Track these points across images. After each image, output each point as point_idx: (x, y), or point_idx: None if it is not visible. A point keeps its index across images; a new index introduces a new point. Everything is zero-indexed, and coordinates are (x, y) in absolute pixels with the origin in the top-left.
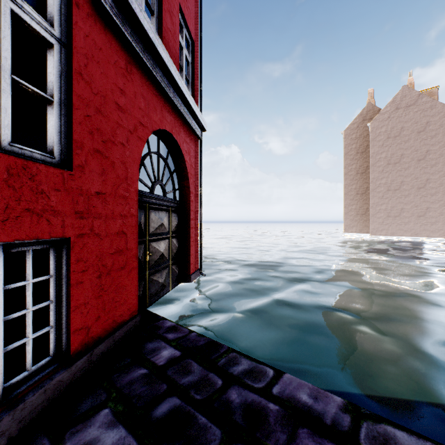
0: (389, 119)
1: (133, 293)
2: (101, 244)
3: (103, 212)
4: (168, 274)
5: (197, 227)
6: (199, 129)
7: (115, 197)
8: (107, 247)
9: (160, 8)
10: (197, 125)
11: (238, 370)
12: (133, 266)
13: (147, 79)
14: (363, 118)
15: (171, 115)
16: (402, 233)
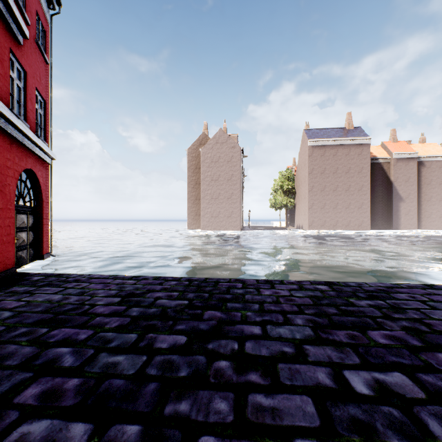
0: (213, 149)
1: (13, 255)
2: (2, 230)
3: (3, 216)
4: (27, 253)
5: (48, 224)
6: (50, 159)
7: (7, 209)
8: (4, 232)
9: (25, 100)
10: (49, 157)
11: (73, 276)
12: (13, 242)
13: (19, 146)
14: (200, 143)
15: (31, 158)
16: (219, 228)
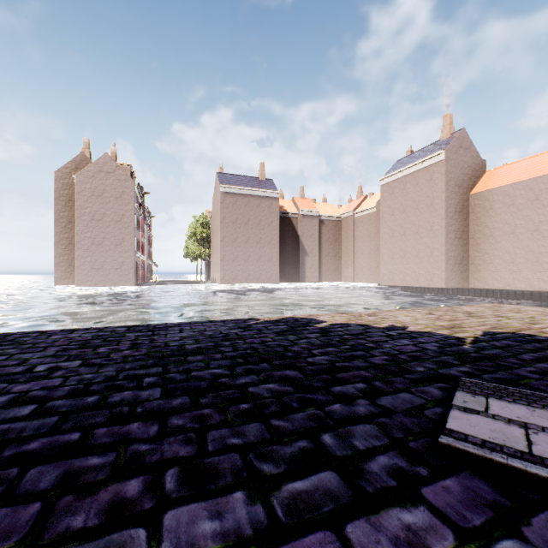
0: (94, 179)
1: None
2: None
3: None
4: None
5: None
6: None
7: None
8: None
9: None
10: None
11: None
12: None
13: None
14: (77, 166)
15: None
16: (104, 284)
